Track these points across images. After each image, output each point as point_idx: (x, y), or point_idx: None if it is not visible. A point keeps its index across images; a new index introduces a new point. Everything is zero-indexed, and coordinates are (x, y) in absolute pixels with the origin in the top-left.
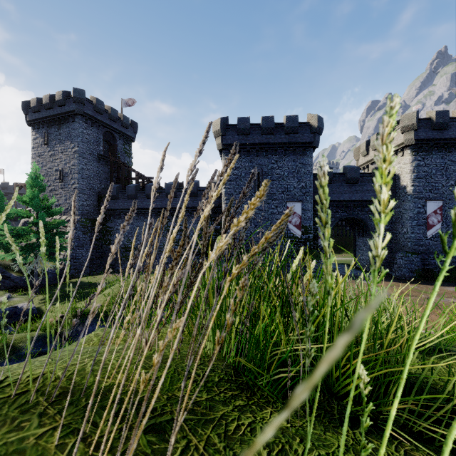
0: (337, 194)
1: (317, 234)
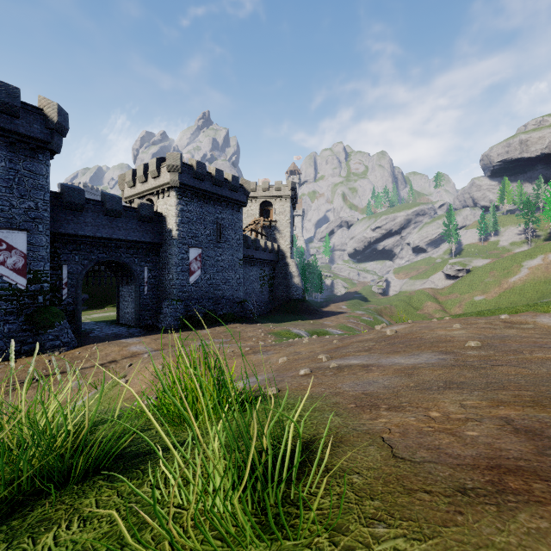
0: (92, 227)
1: (60, 282)
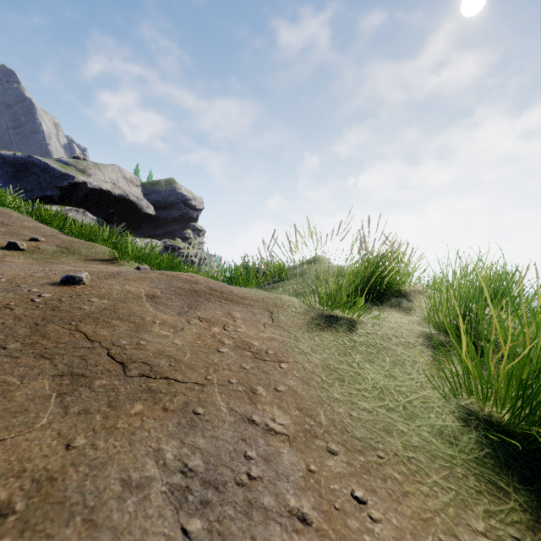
0: None
1: None
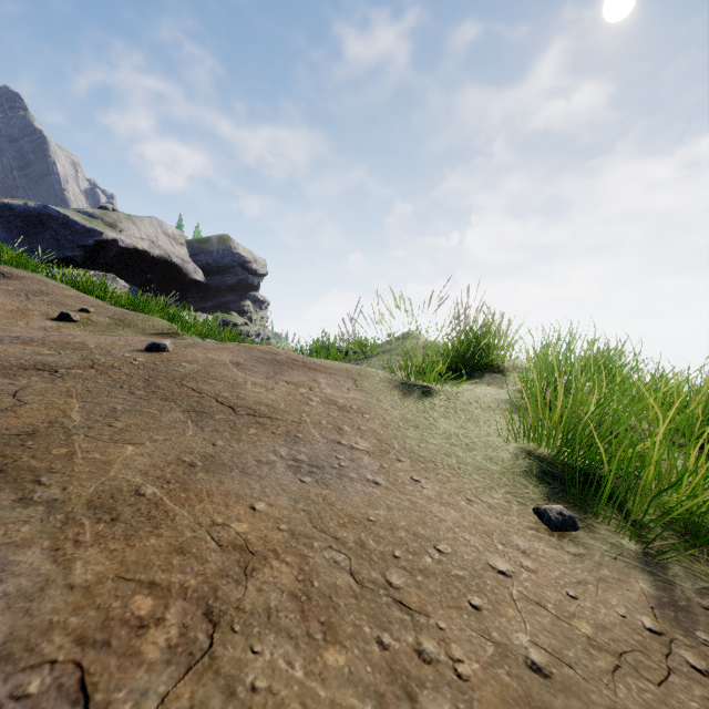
0: None
1: None
